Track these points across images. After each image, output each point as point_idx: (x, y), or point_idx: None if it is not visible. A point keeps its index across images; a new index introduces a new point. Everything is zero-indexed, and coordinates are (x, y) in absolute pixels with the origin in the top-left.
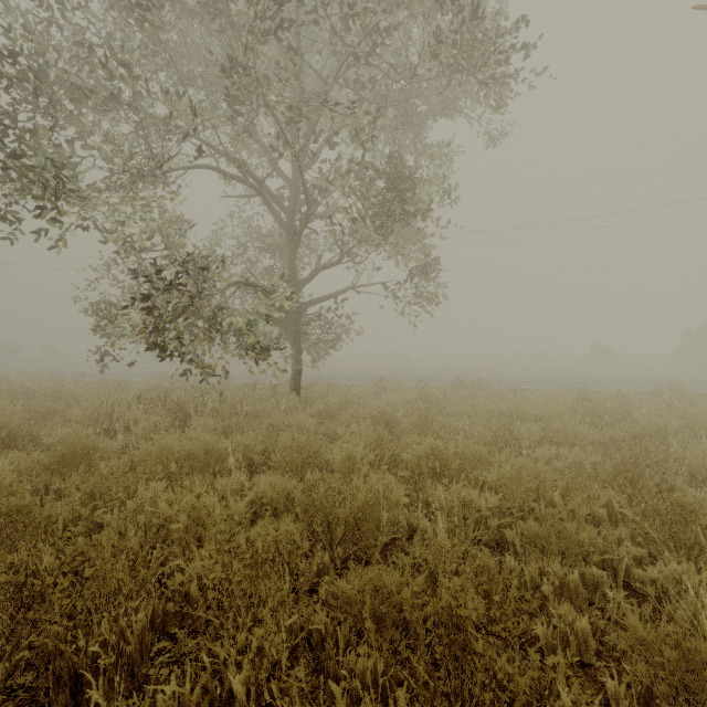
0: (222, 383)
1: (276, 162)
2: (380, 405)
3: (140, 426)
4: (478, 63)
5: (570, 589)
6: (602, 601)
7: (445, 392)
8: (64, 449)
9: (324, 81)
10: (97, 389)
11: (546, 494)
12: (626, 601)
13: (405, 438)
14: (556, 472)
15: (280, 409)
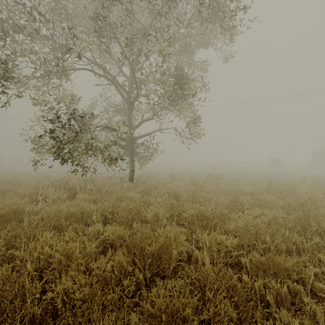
0: (96, 176)
1: (121, 68)
2: (172, 187)
3: (51, 198)
4: (221, 16)
5: (282, 296)
6: (299, 302)
7: (203, 180)
8: (4, 211)
9: (144, 27)
10: (35, 179)
11: (261, 236)
12: (315, 304)
13: (185, 204)
14: (266, 224)
15: (123, 189)
